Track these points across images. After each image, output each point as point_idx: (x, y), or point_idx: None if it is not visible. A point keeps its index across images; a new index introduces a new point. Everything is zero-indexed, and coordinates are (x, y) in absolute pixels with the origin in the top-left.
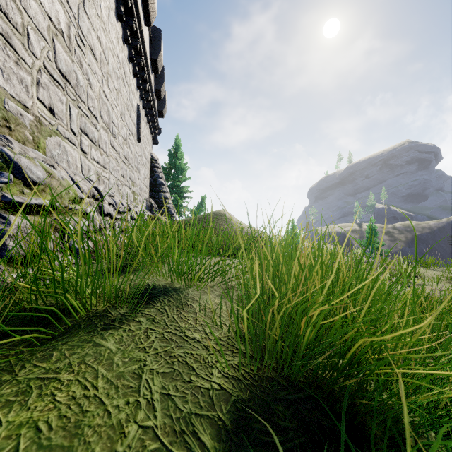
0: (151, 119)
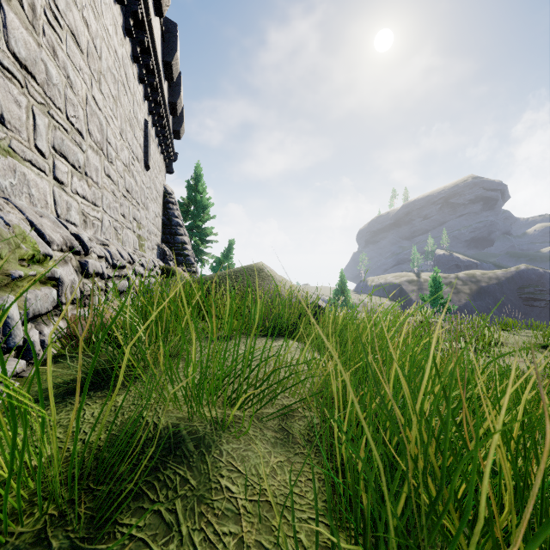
0: (164, 141)
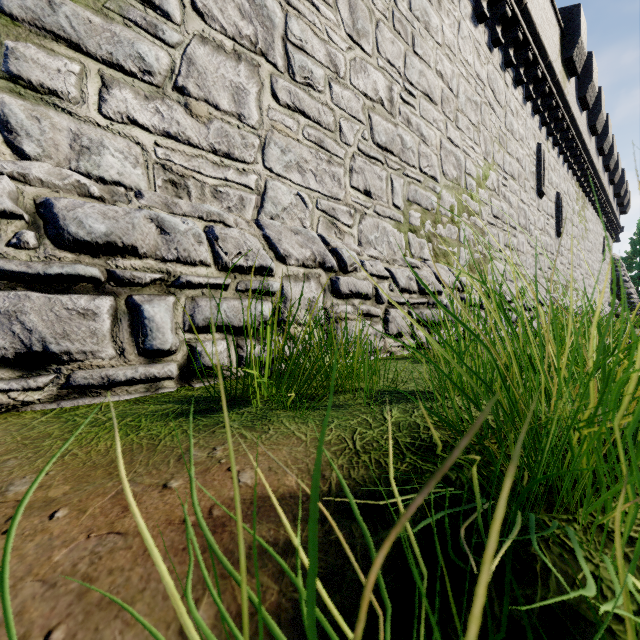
0: (612, 229)
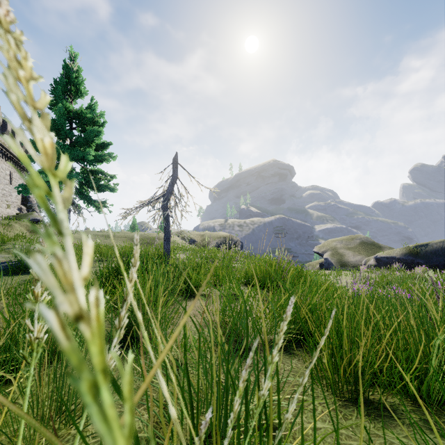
0: (22, 167)
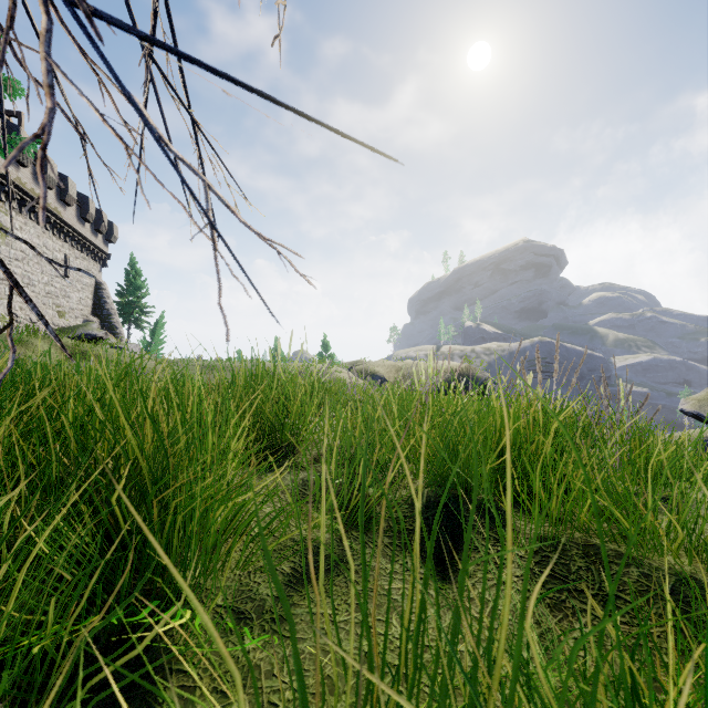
0: (93, 252)
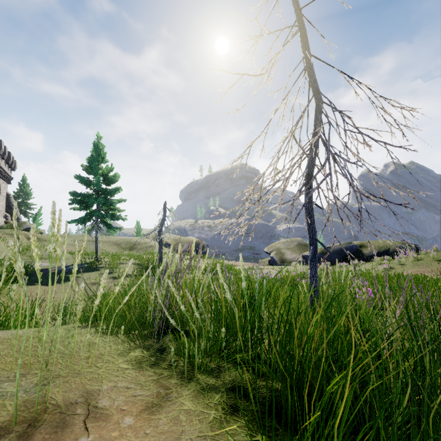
0: (6, 178)
